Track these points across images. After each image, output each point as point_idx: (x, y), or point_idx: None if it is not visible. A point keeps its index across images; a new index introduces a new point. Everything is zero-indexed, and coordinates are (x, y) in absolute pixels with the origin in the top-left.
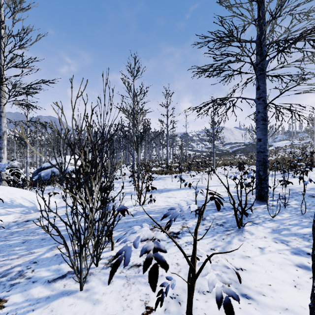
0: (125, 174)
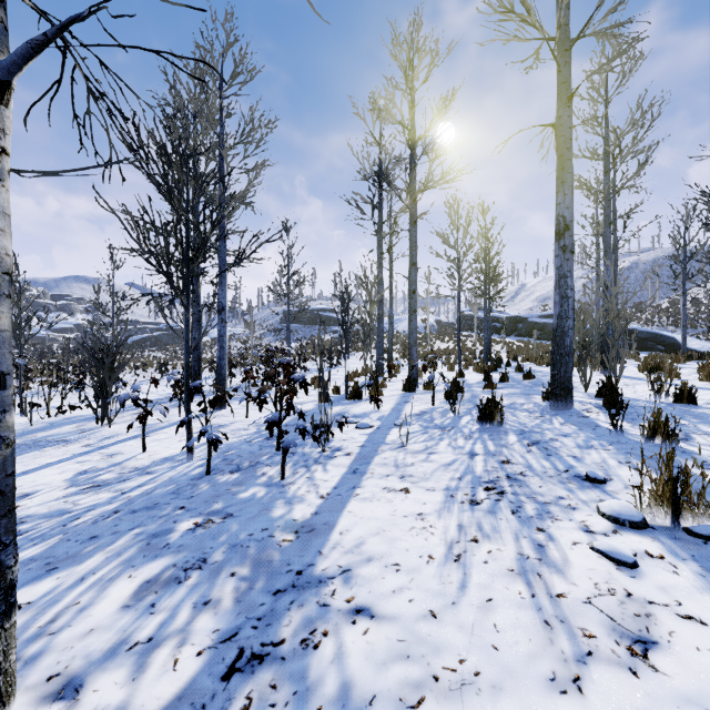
0: None
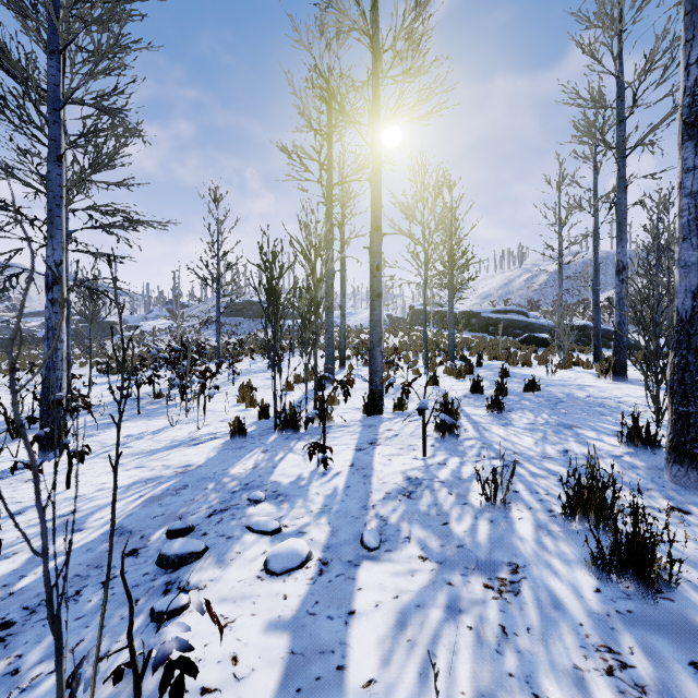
0: None
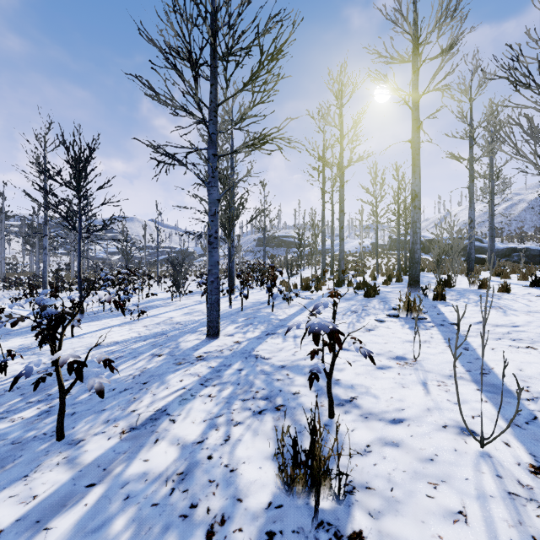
0: None
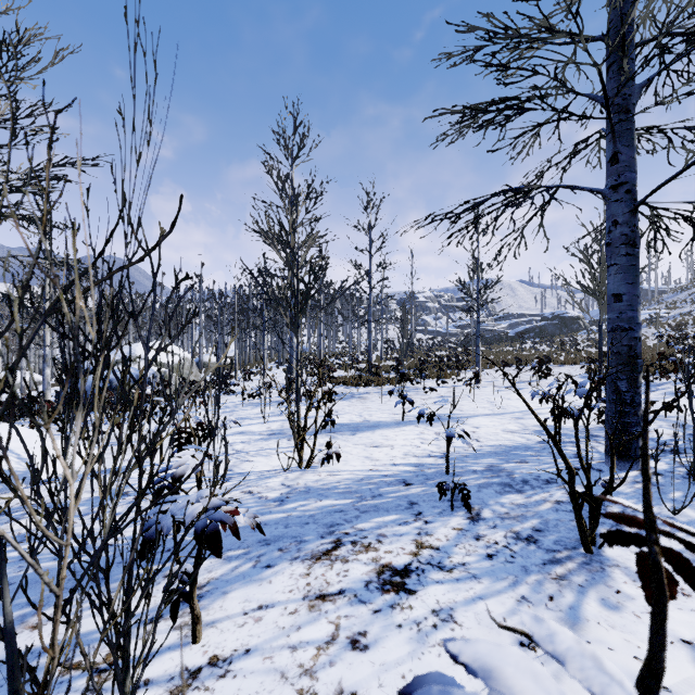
0: (270, 386)
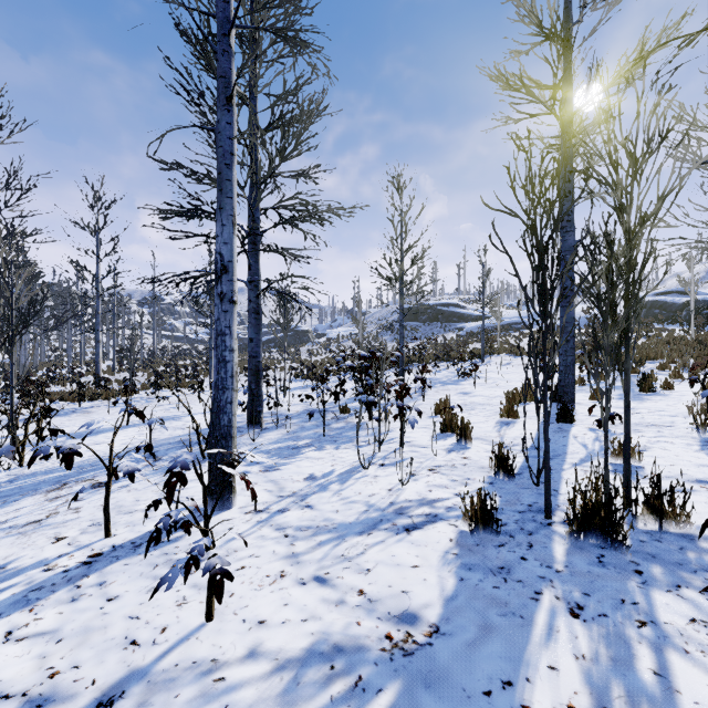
0: None
